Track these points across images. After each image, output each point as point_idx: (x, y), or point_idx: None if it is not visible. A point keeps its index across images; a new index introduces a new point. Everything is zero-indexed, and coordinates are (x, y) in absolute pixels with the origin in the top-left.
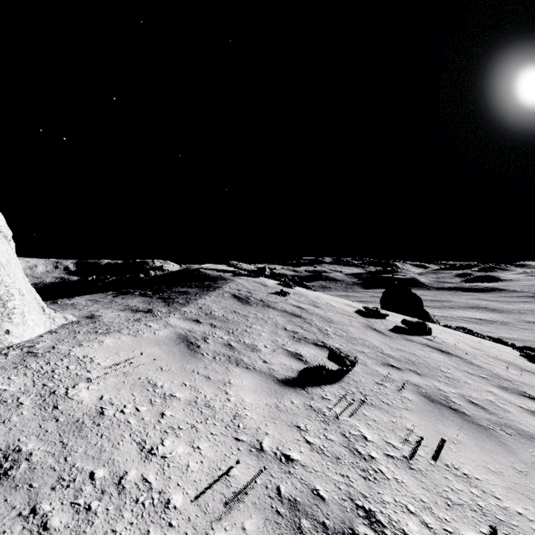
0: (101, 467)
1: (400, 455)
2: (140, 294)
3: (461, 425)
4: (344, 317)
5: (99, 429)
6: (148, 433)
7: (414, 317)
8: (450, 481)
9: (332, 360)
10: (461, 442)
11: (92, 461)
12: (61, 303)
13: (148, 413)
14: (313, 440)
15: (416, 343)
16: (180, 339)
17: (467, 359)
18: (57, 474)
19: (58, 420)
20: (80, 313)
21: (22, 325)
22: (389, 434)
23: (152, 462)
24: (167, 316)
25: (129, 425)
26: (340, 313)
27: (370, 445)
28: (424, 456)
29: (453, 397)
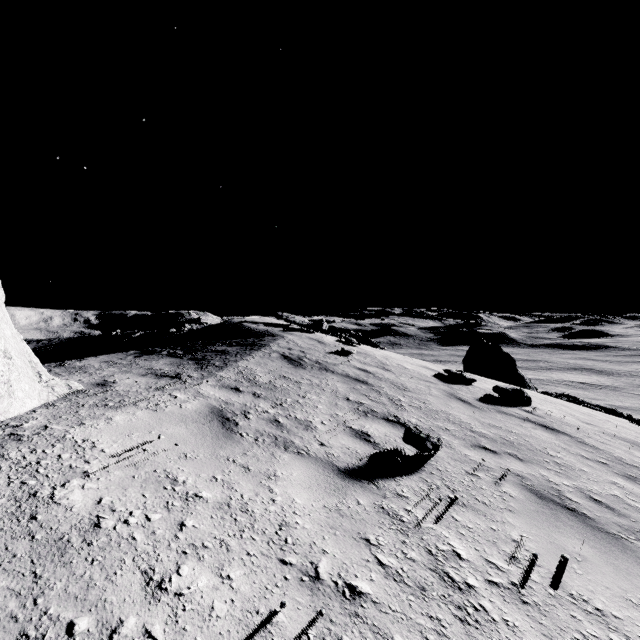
0: (86, 614)
1: (508, 581)
2: (167, 354)
3: (583, 534)
4: (421, 383)
5: (89, 550)
6: (159, 555)
7: (505, 381)
8: (580, 621)
9: (409, 442)
10: (586, 559)
11: (73, 603)
12: (69, 366)
13: (162, 523)
14: (388, 560)
15: (513, 417)
16: (213, 414)
17: (579, 437)
18: (18, 627)
19: (34, 538)
20: (90, 378)
21: (8, 397)
22: (489, 548)
23: (161, 604)
24: (199, 383)
25: (134, 542)
26: (416, 377)
27: (466, 567)
28: (539, 582)
29: (568, 492)
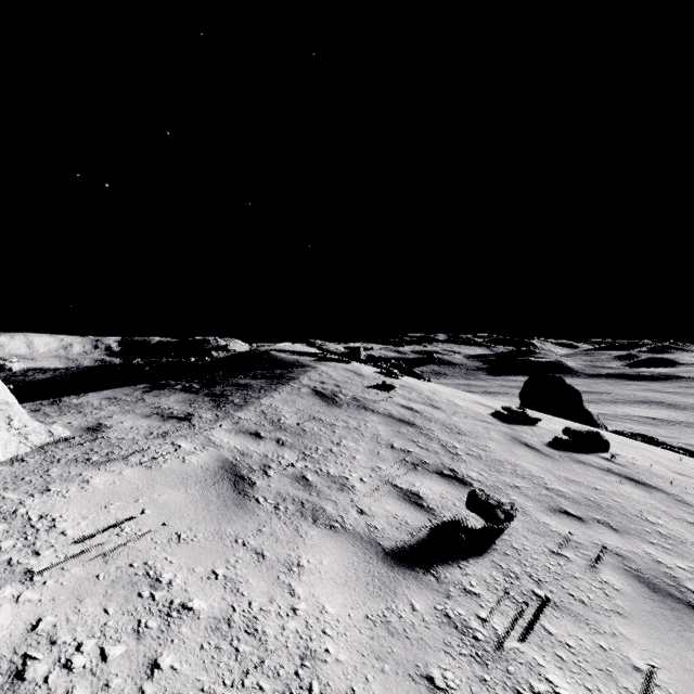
0: None
1: None
2: (182, 388)
3: None
4: (477, 423)
5: None
6: None
7: (569, 418)
8: None
9: (474, 511)
10: None
11: None
12: (63, 404)
13: (123, 664)
14: None
15: (593, 468)
16: (223, 471)
17: (676, 494)
18: None
19: None
20: (82, 421)
21: None
22: (604, 684)
23: None
24: (211, 427)
25: None
26: (470, 416)
27: None
28: None
29: (687, 579)
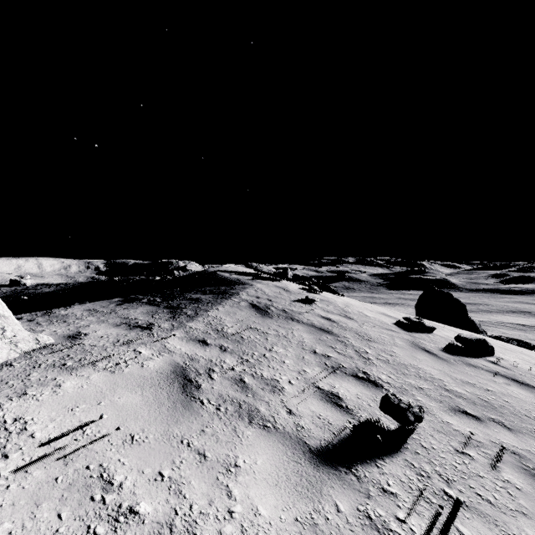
0: None
1: None
2: (147, 302)
3: None
4: (384, 331)
5: None
6: None
7: (457, 326)
8: None
9: (387, 413)
10: None
11: None
12: (53, 315)
13: None
14: None
15: (482, 371)
16: (174, 375)
17: None
18: None
19: None
20: (65, 329)
21: None
22: None
23: None
24: (167, 335)
25: None
26: (377, 325)
27: None
28: None
29: None
